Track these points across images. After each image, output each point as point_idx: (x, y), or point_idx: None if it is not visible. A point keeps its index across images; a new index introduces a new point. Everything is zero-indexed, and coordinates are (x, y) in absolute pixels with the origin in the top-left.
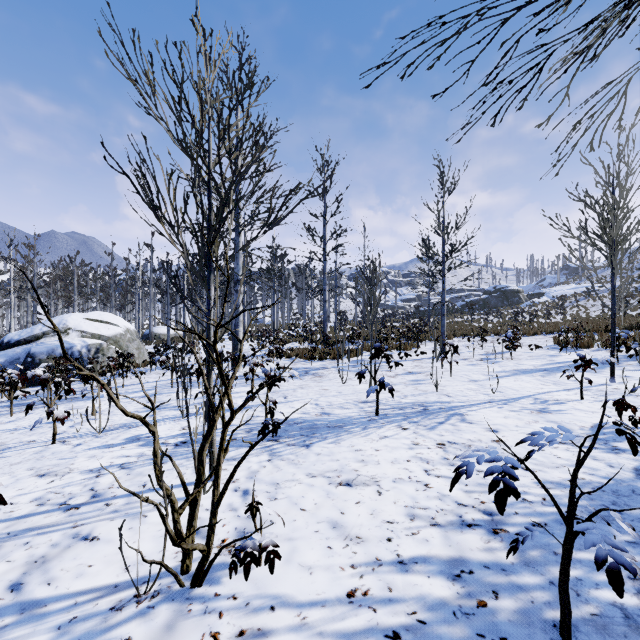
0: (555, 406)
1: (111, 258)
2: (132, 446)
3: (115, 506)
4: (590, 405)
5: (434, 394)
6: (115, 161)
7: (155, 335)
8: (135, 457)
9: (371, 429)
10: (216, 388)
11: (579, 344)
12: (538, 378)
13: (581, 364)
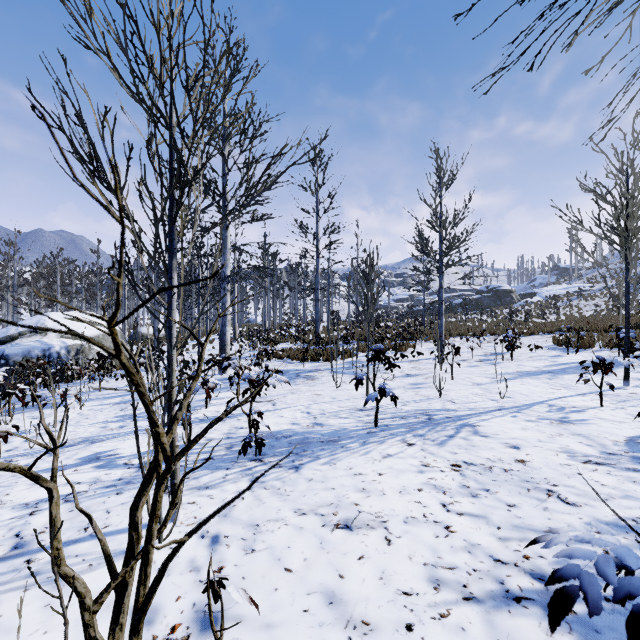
0: (575, 415)
1: (97, 256)
2: (87, 468)
3: (38, 564)
4: (613, 413)
5: (437, 400)
6: (46, 111)
7: (143, 335)
8: (87, 484)
9: (371, 445)
10: (199, 393)
11: (580, 344)
12: (545, 381)
13: (600, 367)
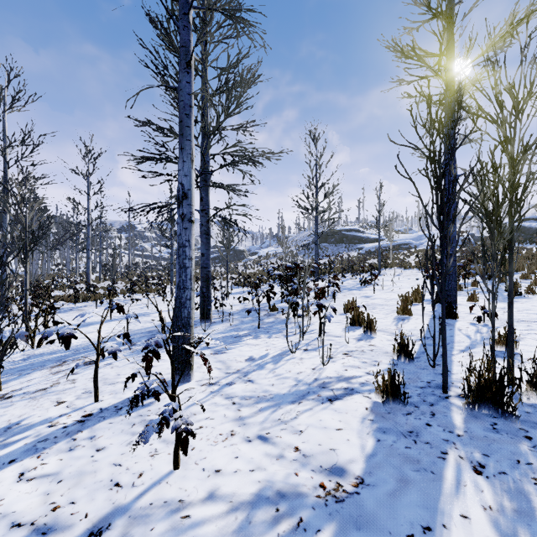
0: None
1: None
2: None
3: None
4: None
5: (146, 310)
6: None
7: None
8: None
9: (105, 323)
10: None
11: (241, 284)
12: None
13: None
